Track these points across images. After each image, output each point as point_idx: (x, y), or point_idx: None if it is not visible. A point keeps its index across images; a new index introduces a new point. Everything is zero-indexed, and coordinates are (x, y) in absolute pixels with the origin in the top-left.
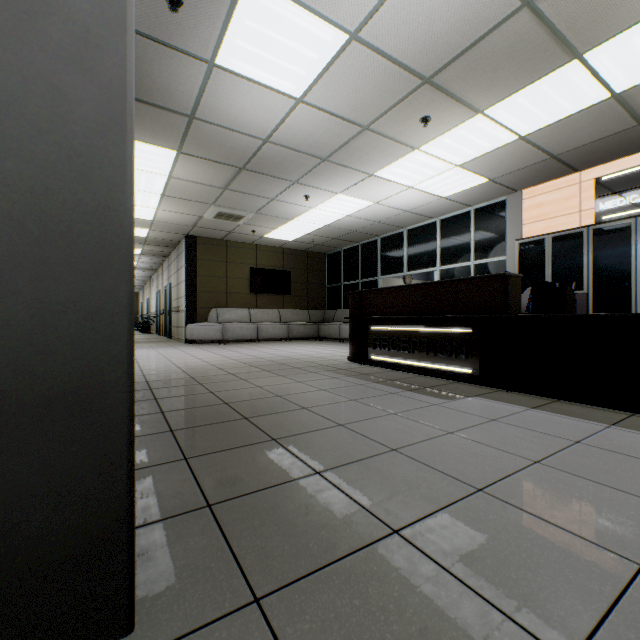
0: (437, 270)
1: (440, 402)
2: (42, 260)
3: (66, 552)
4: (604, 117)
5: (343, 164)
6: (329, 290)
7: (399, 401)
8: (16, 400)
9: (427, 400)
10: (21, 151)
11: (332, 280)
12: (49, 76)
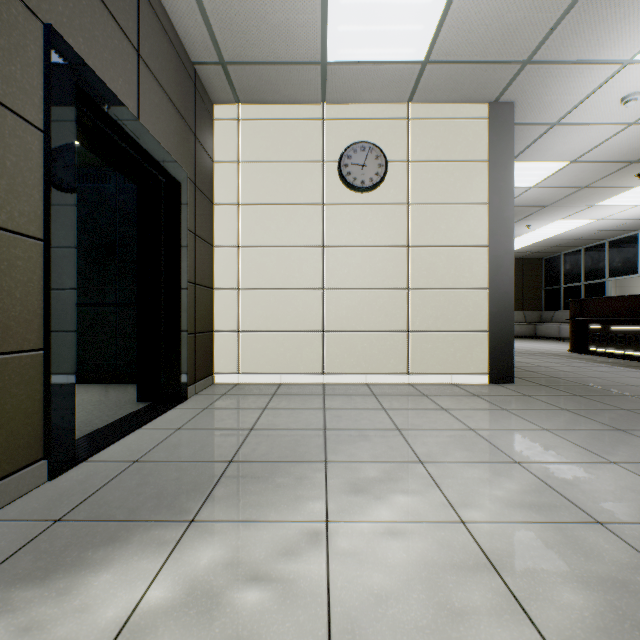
0: None
1: (638, 371)
2: (500, 311)
3: (504, 364)
4: None
5: (563, 205)
6: (546, 292)
7: (605, 368)
8: (497, 335)
9: (628, 370)
10: (498, 293)
11: (549, 283)
12: (501, 279)
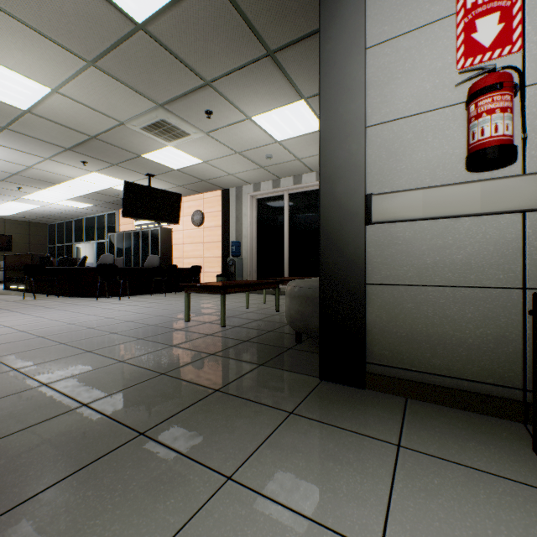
0: (96, 242)
1: None
2: None
3: None
4: (104, 196)
5: None
6: (50, 249)
7: None
8: None
9: None
10: None
11: (52, 242)
12: None
